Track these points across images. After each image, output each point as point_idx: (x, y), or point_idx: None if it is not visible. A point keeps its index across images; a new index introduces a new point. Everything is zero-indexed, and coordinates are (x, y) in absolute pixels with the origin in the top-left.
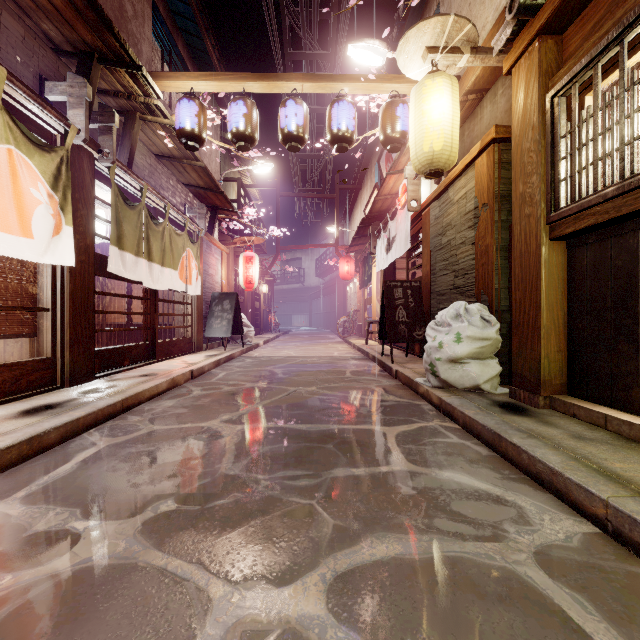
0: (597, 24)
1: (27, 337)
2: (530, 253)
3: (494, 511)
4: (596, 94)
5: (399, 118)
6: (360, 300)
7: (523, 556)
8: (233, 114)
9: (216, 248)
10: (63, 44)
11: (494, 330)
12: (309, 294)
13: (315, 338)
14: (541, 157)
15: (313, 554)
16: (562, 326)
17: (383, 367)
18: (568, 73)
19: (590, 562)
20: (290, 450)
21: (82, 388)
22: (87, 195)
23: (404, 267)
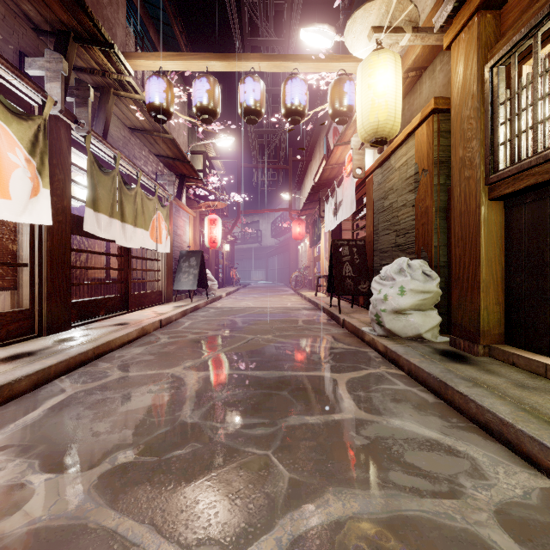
0: None
1: (7, 290)
2: (470, 212)
3: (448, 463)
4: (536, 61)
5: (346, 93)
6: (310, 257)
7: (484, 516)
8: (197, 90)
9: (184, 212)
10: (42, 24)
11: (435, 284)
12: (266, 252)
13: (271, 291)
14: (481, 123)
15: (269, 513)
16: (500, 280)
17: (331, 317)
18: (507, 43)
19: None
20: (247, 397)
21: (59, 337)
22: (64, 161)
23: (349, 228)
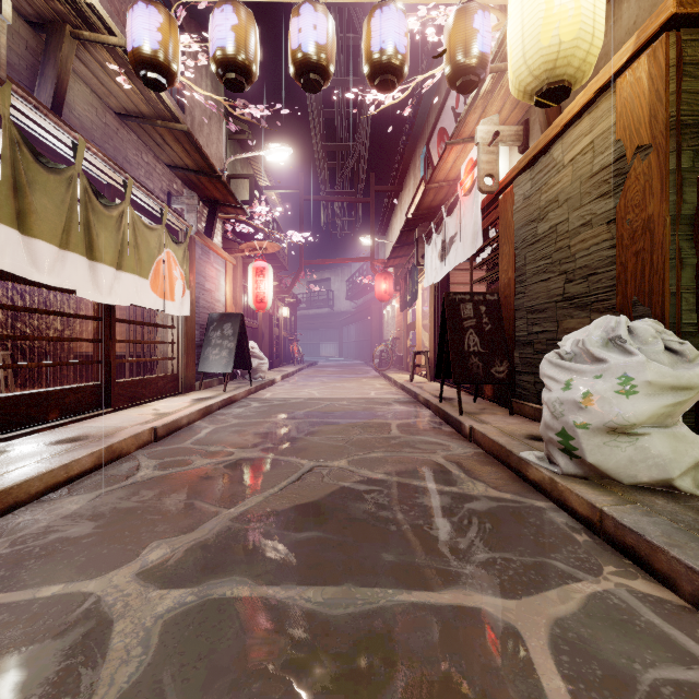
0: None
1: None
2: None
3: None
4: None
5: (477, 32)
6: (400, 325)
7: None
8: (216, 26)
9: (217, 256)
10: None
11: (698, 370)
12: (339, 320)
13: (346, 371)
14: None
15: None
16: None
17: (444, 418)
18: None
19: None
20: None
21: None
22: None
23: (460, 281)
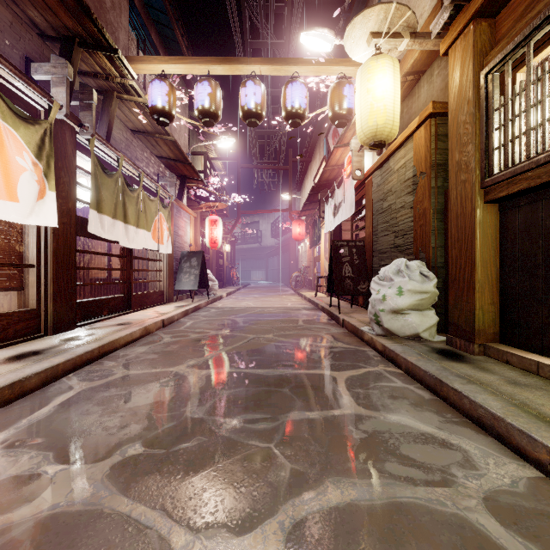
0: (528, 6)
1: (14, 290)
2: (466, 215)
3: (441, 455)
4: (528, 69)
5: (346, 97)
6: (310, 258)
7: (473, 502)
8: (199, 93)
9: (185, 212)
10: (47, 30)
11: (432, 284)
12: (266, 253)
13: (271, 291)
14: (476, 128)
15: (272, 500)
16: (495, 281)
17: (331, 316)
18: (502, 51)
19: (538, 509)
20: (249, 394)
21: (64, 336)
22: (69, 164)
23: (349, 229)
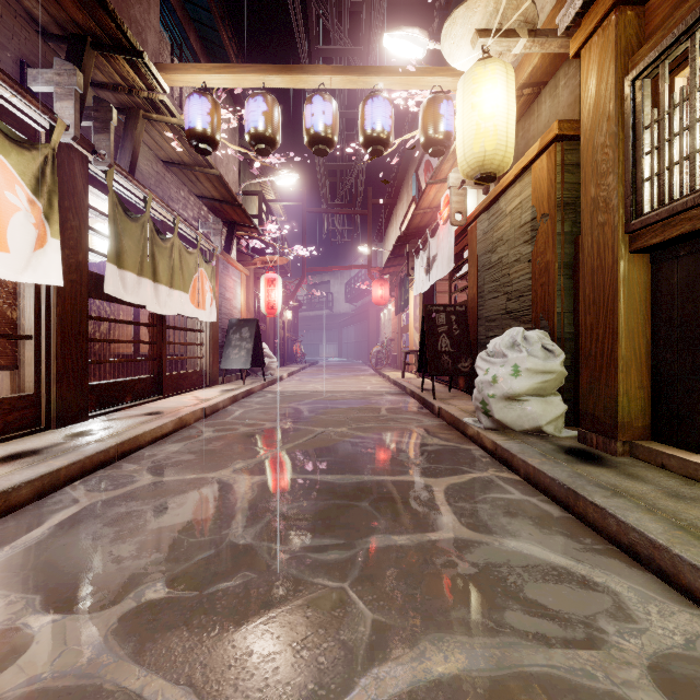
0: None
1: (5, 370)
2: (605, 269)
3: (582, 599)
4: (693, 71)
5: (443, 116)
6: (395, 328)
7: (634, 673)
8: (251, 112)
9: (234, 269)
10: (50, 26)
11: (558, 361)
12: (338, 321)
13: (345, 370)
14: (619, 153)
15: (346, 669)
16: (644, 357)
17: (423, 404)
18: (655, 48)
19: None
20: (316, 510)
21: (72, 430)
22: (79, 203)
23: (445, 290)
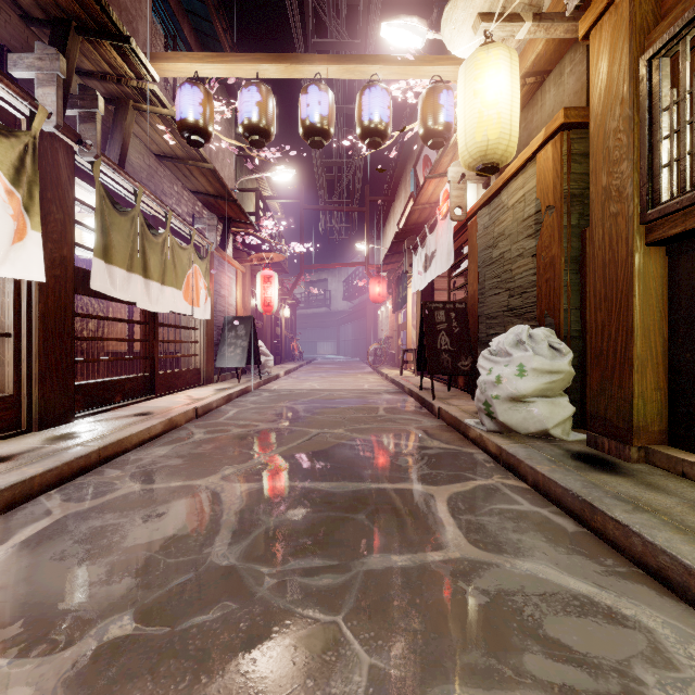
0: None
1: None
2: (618, 262)
3: (612, 638)
4: None
5: (443, 107)
6: (393, 325)
7: None
8: (244, 102)
9: (230, 266)
10: (33, 9)
11: (566, 361)
12: (336, 319)
13: (343, 368)
14: (634, 138)
15: None
16: (661, 356)
17: (422, 403)
18: (675, 23)
19: None
20: (308, 523)
21: (54, 432)
22: (63, 195)
23: (444, 287)
